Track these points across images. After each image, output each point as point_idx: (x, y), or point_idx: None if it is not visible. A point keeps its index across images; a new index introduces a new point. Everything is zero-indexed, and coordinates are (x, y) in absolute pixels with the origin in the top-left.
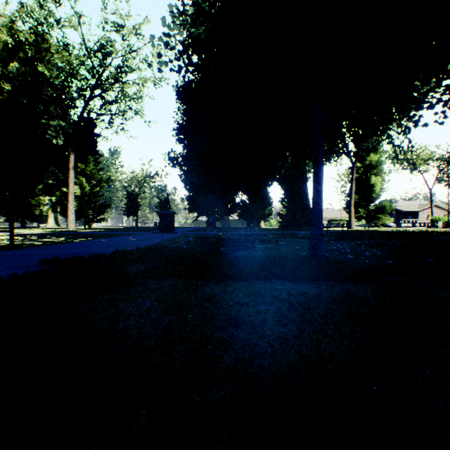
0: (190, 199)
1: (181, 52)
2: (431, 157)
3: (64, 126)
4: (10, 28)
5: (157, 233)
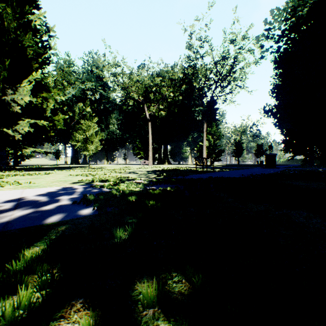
0: (286, 142)
1: (279, 36)
2: None
3: (201, 109)
4: (182, 70)
5: (263, 168)
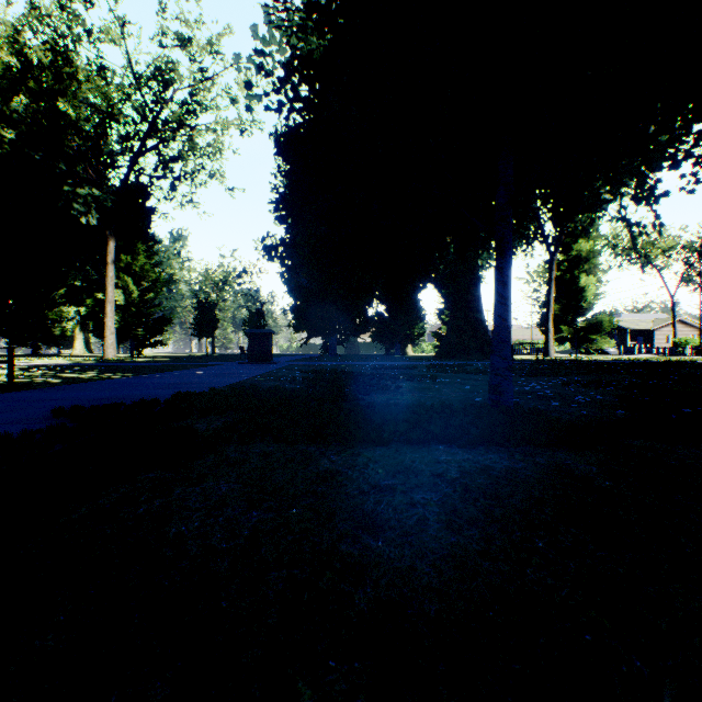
0: (297, 310)
1: (282, 80)
2: (673, 244)
3: (99, 196)
4: (13, 42)
5: (245, 364)
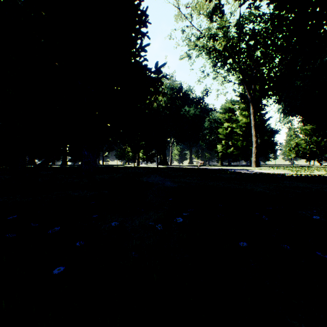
0: None
1: None
2: None
3: None
4: None
5: None
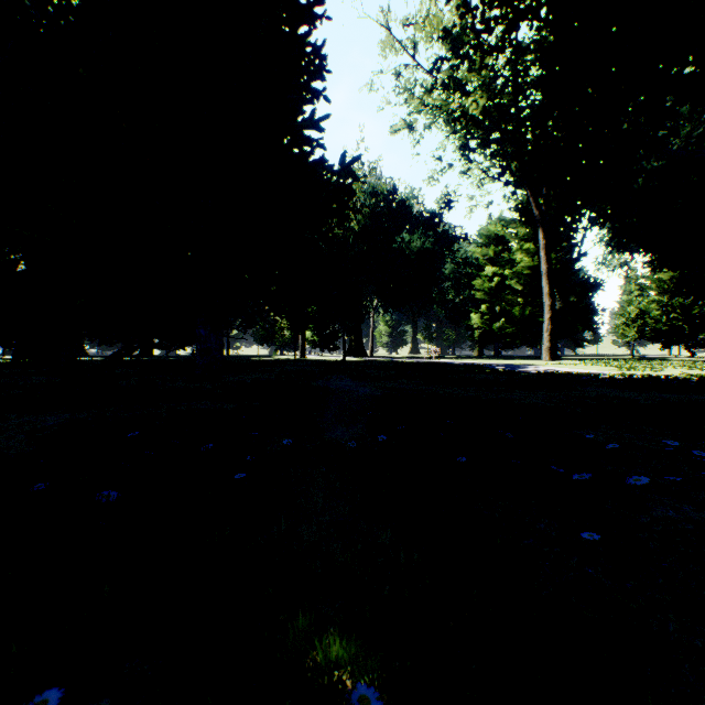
0: None
1: None
2: None
3: None
4: None
5: None
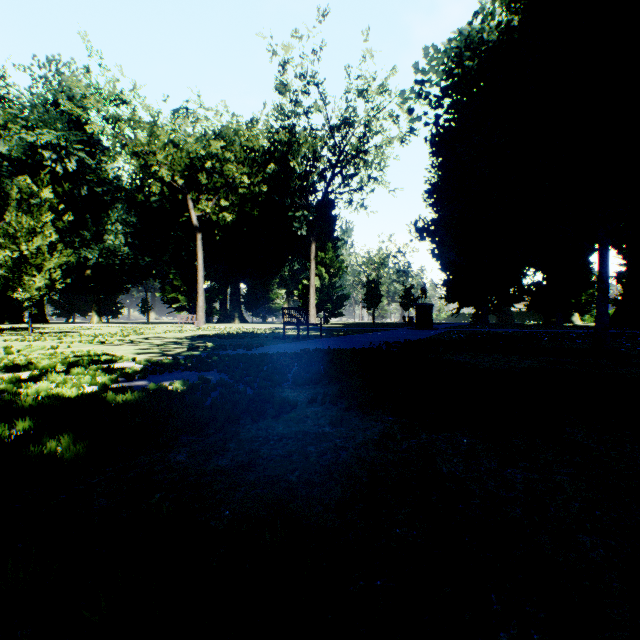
0: (448, 284)
1: (437, 97)
2: None
3: (307, 215)
4: (268, 133)
5: (412, 329)
